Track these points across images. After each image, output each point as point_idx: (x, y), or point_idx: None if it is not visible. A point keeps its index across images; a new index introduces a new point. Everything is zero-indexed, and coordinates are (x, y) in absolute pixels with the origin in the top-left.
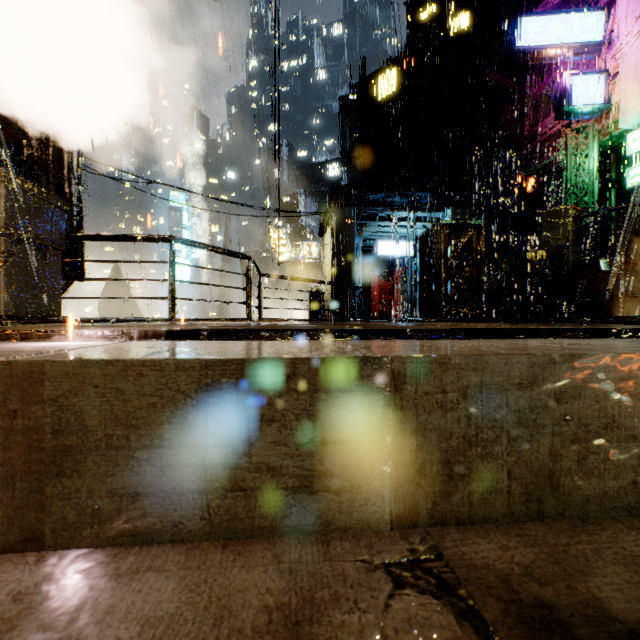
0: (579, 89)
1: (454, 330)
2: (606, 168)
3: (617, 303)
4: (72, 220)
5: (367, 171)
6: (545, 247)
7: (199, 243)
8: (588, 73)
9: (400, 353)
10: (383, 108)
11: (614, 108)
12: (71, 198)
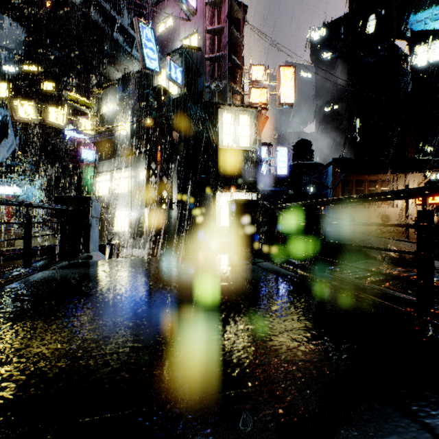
0: (84, 153)
1: (14, 232)
2: None
3: None
4: None
5: None
6: None
7: None
8: (87, 149)
9: (10, 234)
10: None
11: None
12: None
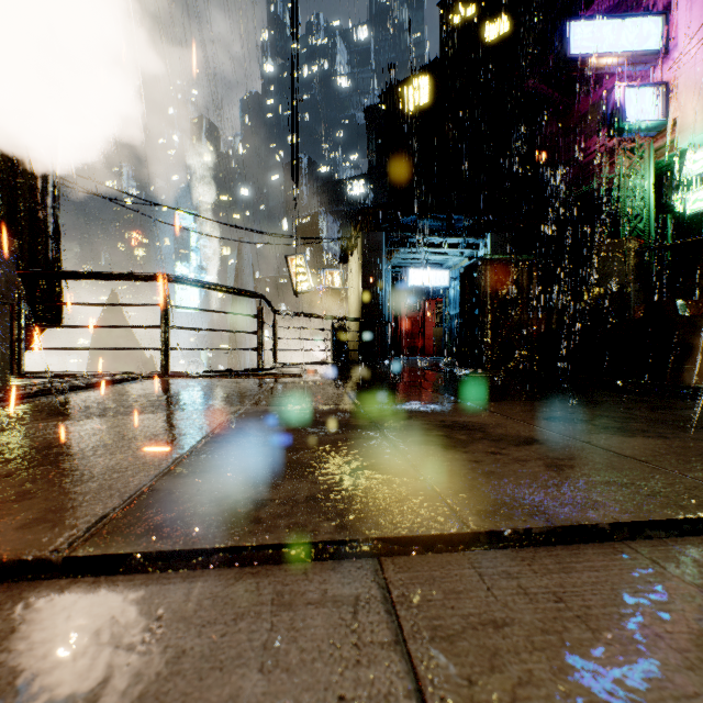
0: (634, 103)
1: (584, 527)
2: (661, 191)
3: (691, 354)
4: (47, 251)
5: (396, 190)
6: (603, 284)
7: (199, 281)
8: (644, 85)
9: None
10: (414, 120)
11: (672, 125)
12: (46, 224)
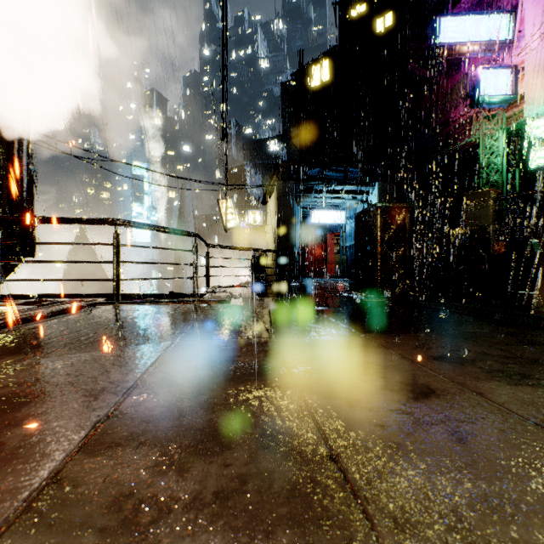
0: (490, 81)
1: None
2: (511, 150)
3: (540, 283)
4: (22, 198)
5: (304, 148)
6: (468, 225)
7: (145, 224)
8: (498, 67)
9: None
10: (318, 94)
11: (520, 99)
12: (21, 177)
